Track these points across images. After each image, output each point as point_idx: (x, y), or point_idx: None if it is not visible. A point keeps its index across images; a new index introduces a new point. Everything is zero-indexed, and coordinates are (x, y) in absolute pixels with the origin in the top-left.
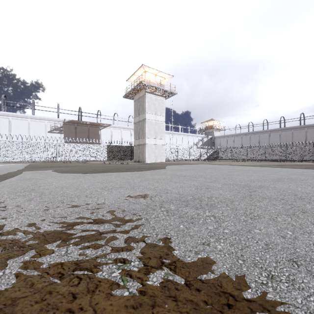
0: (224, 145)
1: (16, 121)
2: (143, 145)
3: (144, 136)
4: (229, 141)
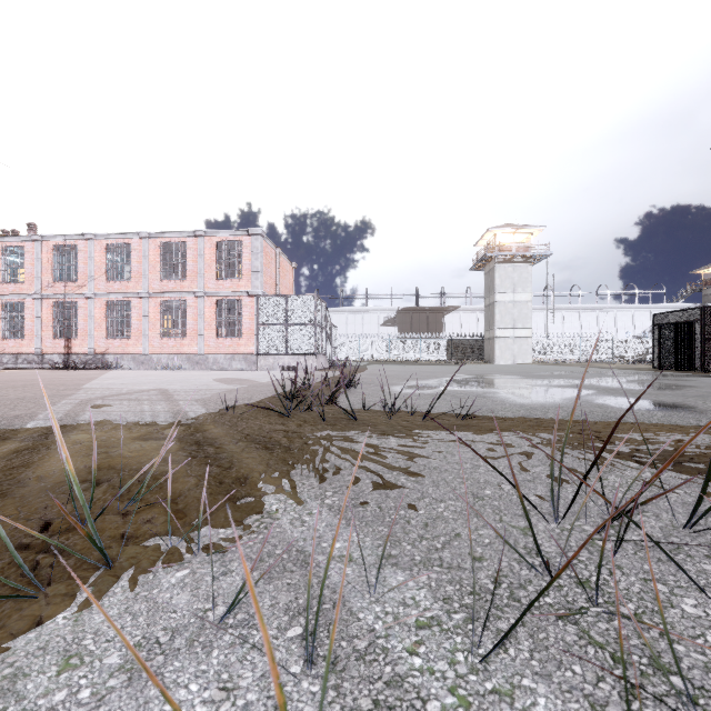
0: None
1: (352, 316)
2: (493, 340)
3: (494, 326)
4: None
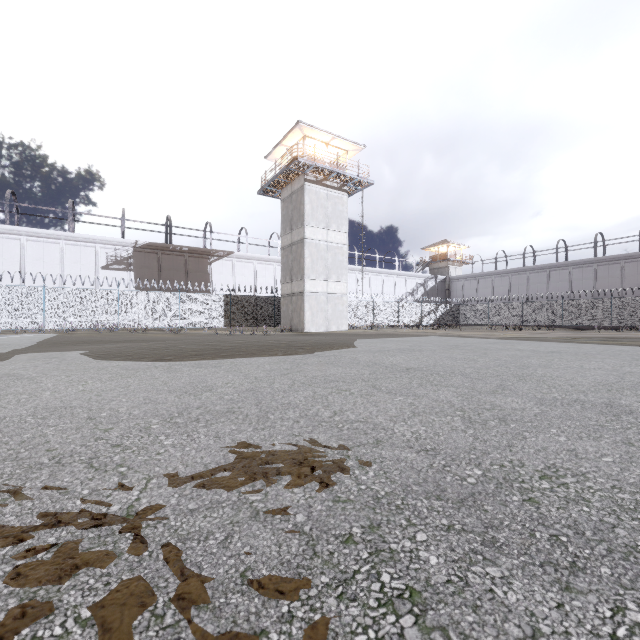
0: (471, 295)
1: (37, 246)
2: (299, 296)
3: (302, 275)
4: (483, 287)
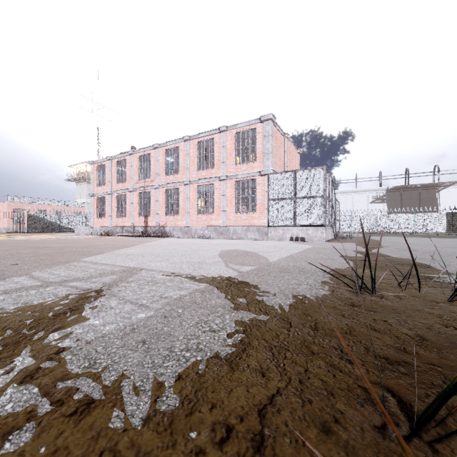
0: None
1: (343, 197)
2: None
3: None
4: None
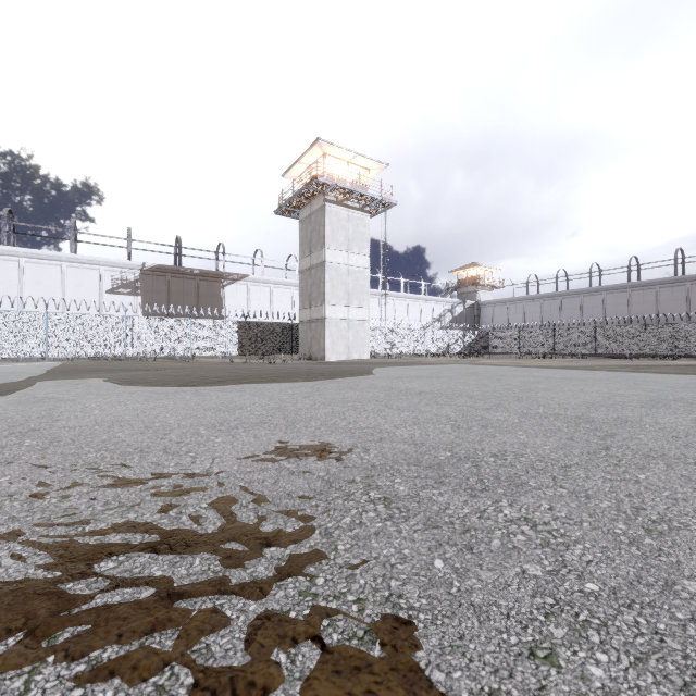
0: (502, 321)
1: (36, 268)
2: (319, 322)
3: (322, 300)
4: (514, 313)
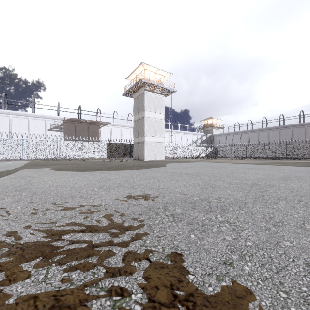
0: (223, 143)
1: (17, 120)
2: (142, 143)
3: (143, 133)
4: (228, 139)
